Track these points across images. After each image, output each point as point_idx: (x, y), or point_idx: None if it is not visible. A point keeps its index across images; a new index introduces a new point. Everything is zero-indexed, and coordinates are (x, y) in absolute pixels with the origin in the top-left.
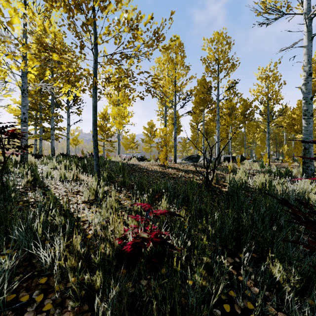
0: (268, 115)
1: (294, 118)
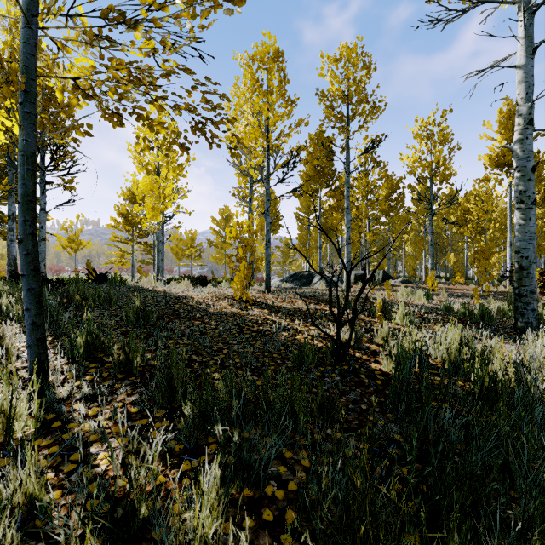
0: (431, 202)
1: (468, 209)
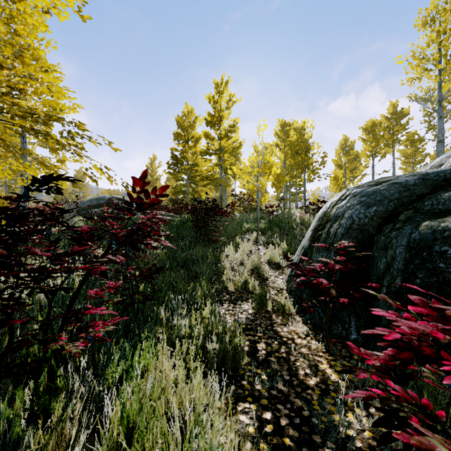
0: None
1: None
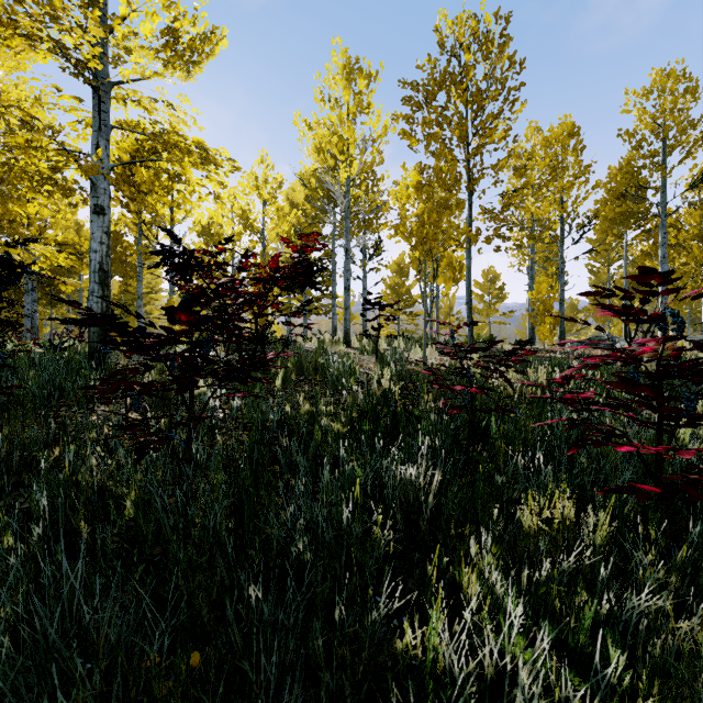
0: None
1: None
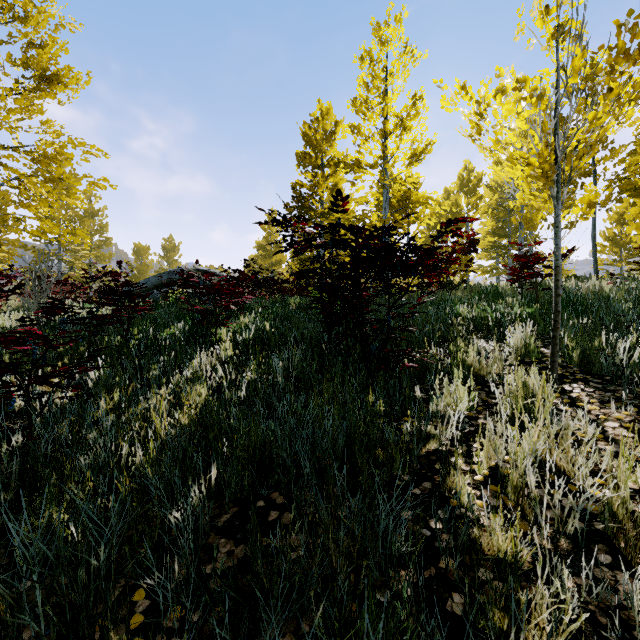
0: None
1: None
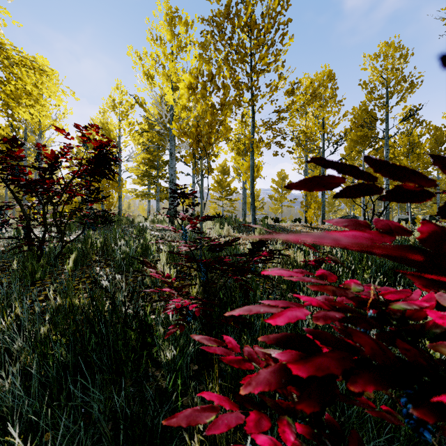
0: None
1: None
